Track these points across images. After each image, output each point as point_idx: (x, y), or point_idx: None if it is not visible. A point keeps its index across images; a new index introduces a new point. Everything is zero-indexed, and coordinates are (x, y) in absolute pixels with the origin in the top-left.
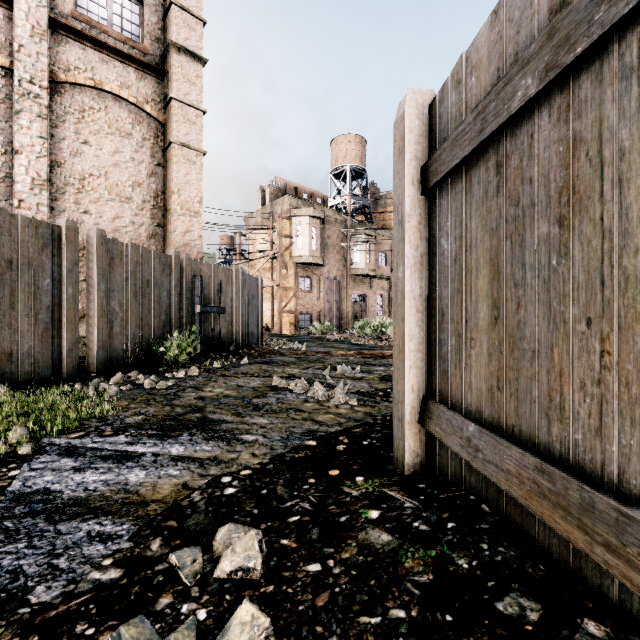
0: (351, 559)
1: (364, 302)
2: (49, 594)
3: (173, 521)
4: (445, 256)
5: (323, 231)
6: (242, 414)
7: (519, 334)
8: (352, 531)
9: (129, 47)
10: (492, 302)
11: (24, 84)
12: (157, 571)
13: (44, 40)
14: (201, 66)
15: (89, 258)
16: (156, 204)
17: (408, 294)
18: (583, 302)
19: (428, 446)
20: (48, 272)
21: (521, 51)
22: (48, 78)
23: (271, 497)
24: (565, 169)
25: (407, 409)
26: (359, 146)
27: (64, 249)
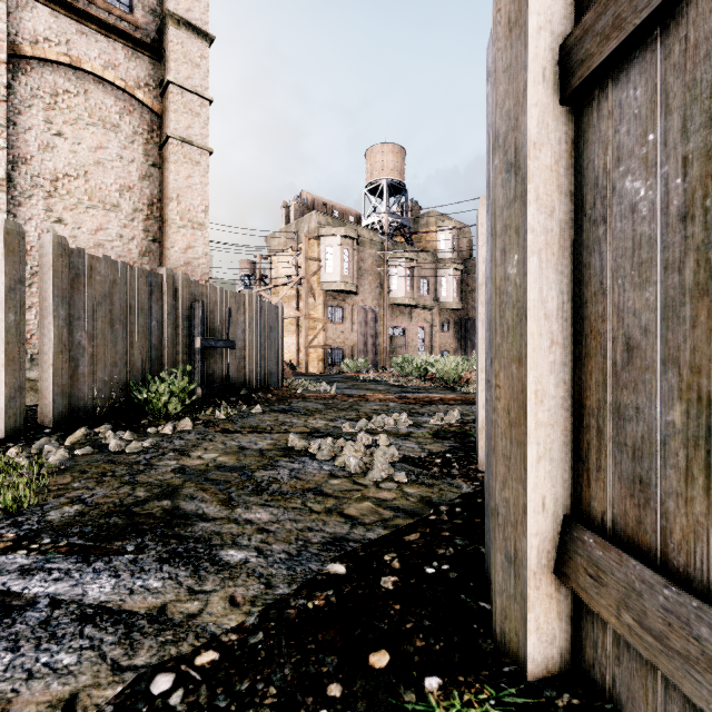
0: None
1: (403, 336)
2: None
3: None
4: (640, 215)
5: (356, 254)
6: (234, 501)
7: None
8: None
9: (116, 18)
10: None
11: None
12: None
13: (2, 1)
14: (206, 44)
15: (43, 274)
16: (151, 214)
17: (534, 307)
18: None
19: (576, 623)
20: None
21: None
22: (8, 50)
23: None
24: None
25: (532, 545)
26: (398, 157)
27: (2, 260)
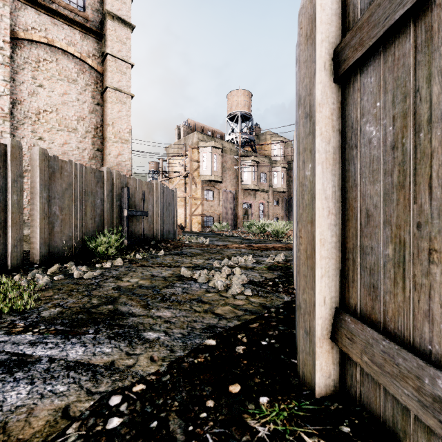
0: None
1: (250, 208)
2: None
3: None
4: (373, 145)
5: (221, 158)
6: (150, 306)
7: None
8: None
9: (75, 15)
10: None
11: None
12: None
13: (6, 5)
14: (130, 30)
15: (33, 171)
16: (96, 134)
17: (319, 193)
18: None
19: (342, 366)
20: None
21: None
22: (10, 35)
23: (160, 436)
24: None
25: (318, 324)
26: (247, 98)
27: (9, 163)
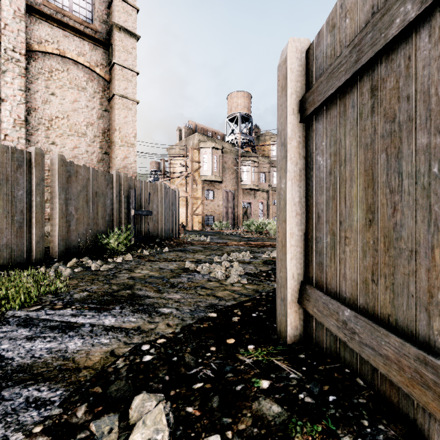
0: (247, 431)
1: (250, 207)
2: None
3: (99, 387)
4: (321, 170)
5: (222, 158)
6: (161, 291)
7: (395, 235)
8: (247, 401)
9: (84, 27)
10: (366, 207)
11: (8, 52)
12: (78, 439)
13: (23, 21)
14: (135, 41)
15: (52, 175)
16: (103, 138)
17: (289, 201)
18: None
19: (305, 321)
20: (21, 185)
21: None
22: (26, 48)
23: (180, 364)
24: None
25: (289, 292)
26: (246, 99)
27: (33, 169)
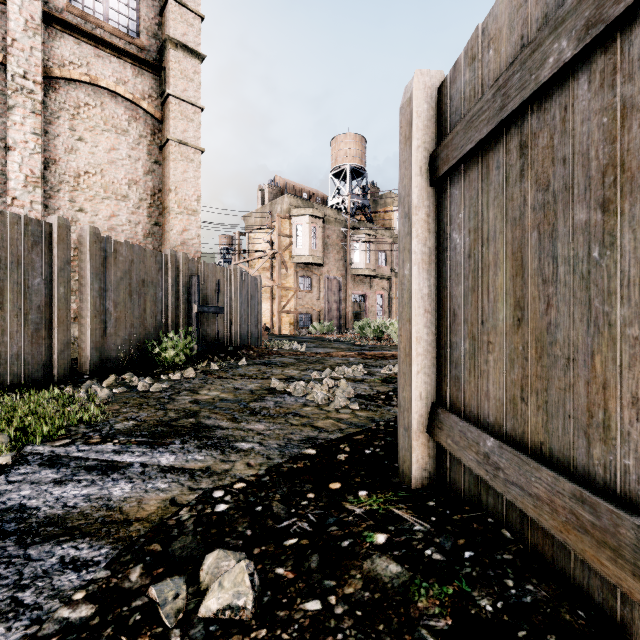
0: (355, 595)
1: (364, 302)
2: (8, 638)
3: (157, 544)
4: (457, 251)
5: (323, 231)
6: (238, 419)
7: (549, 338)
8: (356, 559)
9: (125, 42)
10: (514, 301)
11: (17, 79)
12: (134, 608)
13: (38, 34)
14: (199, 62)
15: (82, 257)
16: (153, 202)
17: (415, 293)
18: (636, 301)
19: (437, 458)
20: (38, 271)
21: (552, 12)
22: (42, 73)
23: (266, 515)
24: (611, 143)
25: (414, 418)
26: (359, 145)
27: (55, 247)
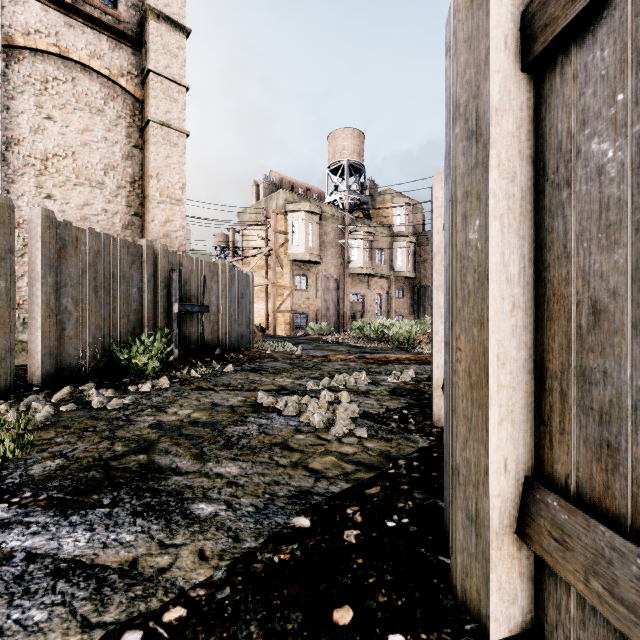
0: None
1: (362, 302)
2: None
3: None
4: (608, 176)
5: (320, 227)
6: (205, 456)
7: None
8: None
9: (101, 12)
10: None
11: None
12: None
13: None
14: (184, 37)
15: (32, 244)
16: (133, 190)
17: (496, 271)
18: None
19: (538, 583)
20: None
21: None
22: (2, 41)
23: None
24: None
25: (494, 506)
26: (357, 140)
27: None
